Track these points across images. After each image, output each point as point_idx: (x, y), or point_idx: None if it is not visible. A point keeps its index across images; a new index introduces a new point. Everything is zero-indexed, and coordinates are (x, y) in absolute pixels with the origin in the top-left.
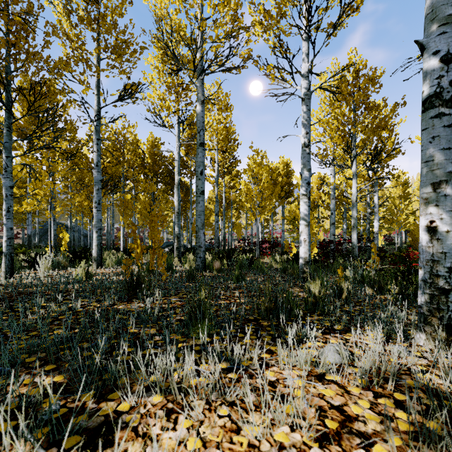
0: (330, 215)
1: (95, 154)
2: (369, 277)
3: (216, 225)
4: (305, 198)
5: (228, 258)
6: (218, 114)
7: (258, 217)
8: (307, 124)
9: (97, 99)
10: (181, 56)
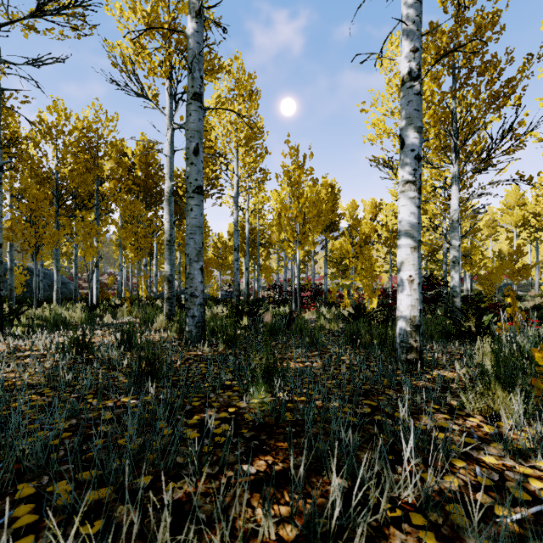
0: None
1: None
2: None
3: (235, 265)
4: (412, 188)
5: (250, 316)
6: (238, 101)
7: (299, 249)
8: (416, 31)
9: None
10: None
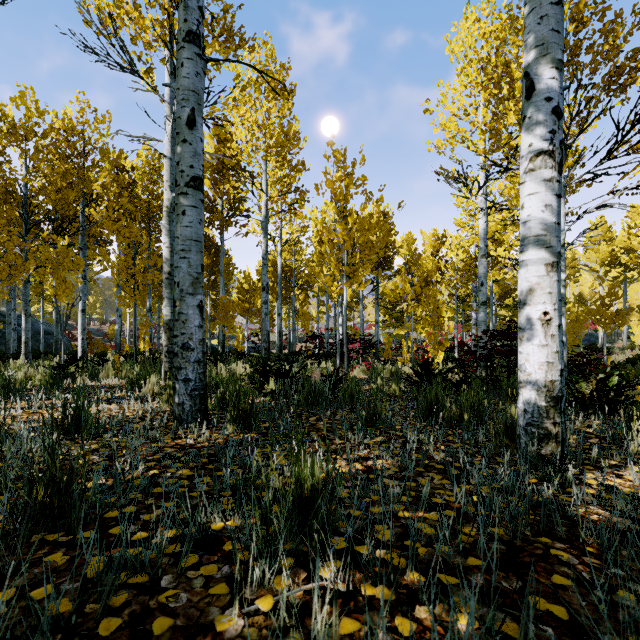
0: (479, 286)
1: None
2: None
3: (263, 309)
4: (548, 164)
5: (279, 377)
6: (267, 97)
7: (346, 286)
8: None
9: None
10: None
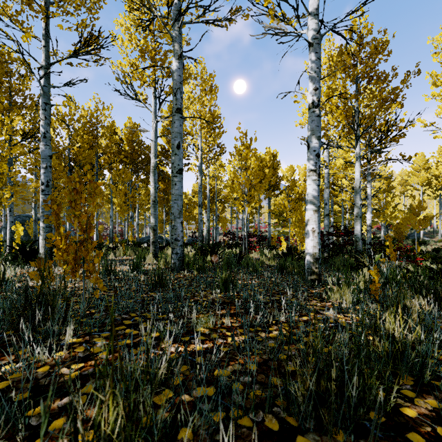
0: (324, 205)
1: (42, 122)
2: (418, 283)
3: (199, 217)
4: (314, 174)
5: (212, 254)
6: (202, 95)
7: (247, 206)
8: (316, 77)
9: (44, 52)
10: (158, 19)
